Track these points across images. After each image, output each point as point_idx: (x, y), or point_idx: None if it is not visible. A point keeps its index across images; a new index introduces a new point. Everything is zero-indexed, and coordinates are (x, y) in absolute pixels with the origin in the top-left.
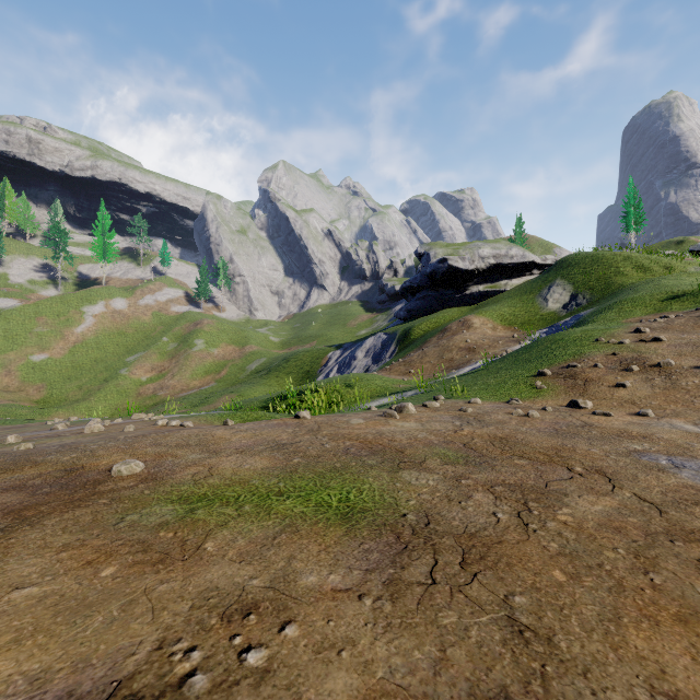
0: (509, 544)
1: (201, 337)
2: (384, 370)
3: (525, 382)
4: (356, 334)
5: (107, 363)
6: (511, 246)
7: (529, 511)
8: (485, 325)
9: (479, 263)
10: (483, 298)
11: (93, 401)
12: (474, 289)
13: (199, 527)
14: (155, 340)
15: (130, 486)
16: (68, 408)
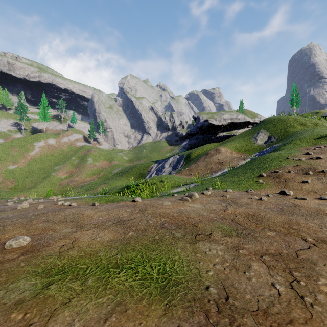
0: (299, 324)
1: (91, 157)
2: (178, 173)
3: (253, 180)
4: (164, 155)
5: (45, 170)
6: (238, 114)
7: (297, 281)
8: (227, 151)
9: (223, 122)
10: (225, 138)
11: (38, 188)
12: (221, 134)
13: (47, 306)
14: (69, 159)
15: (13, 258)
16: (26, 191)
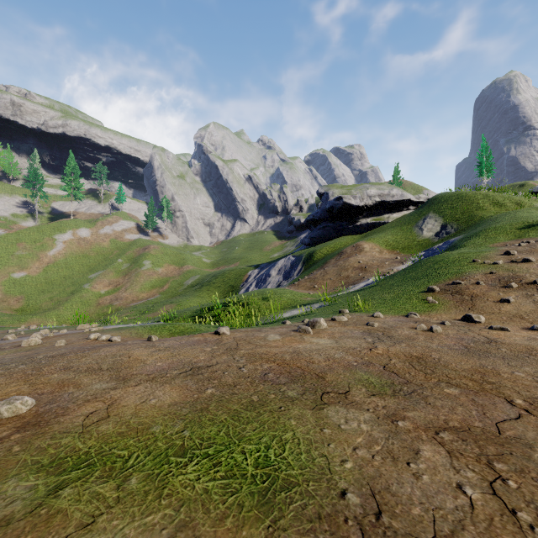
0: None
1: (149, 259)
2: (293, 285)
3: (417, 297)
4: (270, 256)
5: (74, 279)
6: (392, 187)
7: (502, 480)
8: (373, 249)
9: (367, 200)
10: (371, 228)
11: (61, 310)
12: (363, 221)
13: (51, 531)
14: (112, 261)
15: (1, 437)
16: (41, 315)
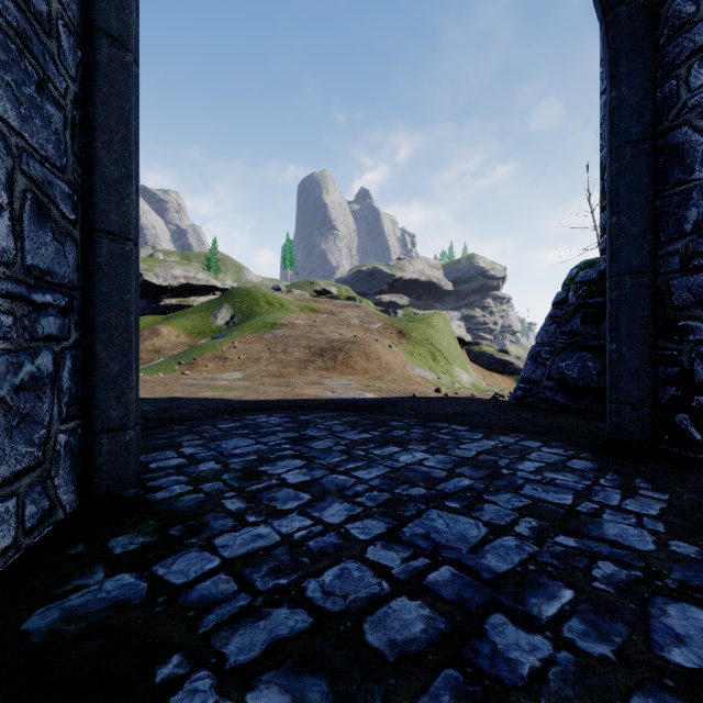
0: None
1: None
2: None
3: (171, 367)
4: None
5: None
6: (199, 271)
7: None
8: (171, 333)
9: (172, 281)
10: (176, 309)
11: None
12: (168, 301)
13: None
14: None
15: None
16: None
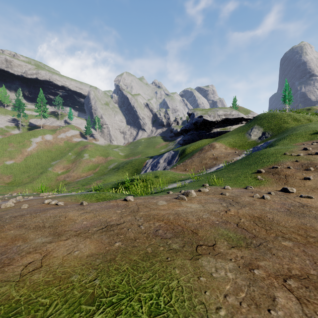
0: None
1: (87, 153)
2: (173, 168)
3: (251, 176)
4: (159, 151)
5: (42, 165)
6: (232, 110)
7: None
8: (221, 147)
9: (217, 118)
10: (219, 134)
11: (35, 183)
12: (215, 130)
13: None
14: (65, 154)
15: None
16: (22, 186)
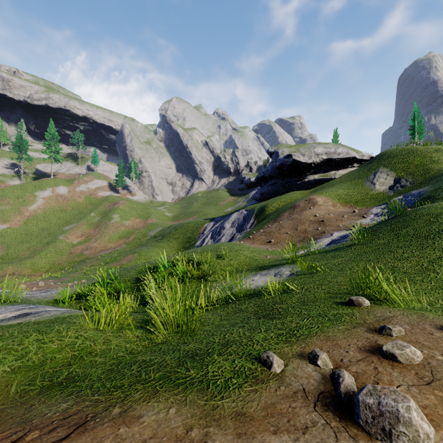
0: None
1: (117, 213)
2: (248, 239)
3: None
4: (224, 210)
5: (50, 231)
6: (338, 146)
7: None
8: (326, 203)
9: (315, 158)
10: (318, 183)
11: (36, 259)
12: (311, 177)
13: None
14: (86, 215)
15: None
16: (17, 264)
